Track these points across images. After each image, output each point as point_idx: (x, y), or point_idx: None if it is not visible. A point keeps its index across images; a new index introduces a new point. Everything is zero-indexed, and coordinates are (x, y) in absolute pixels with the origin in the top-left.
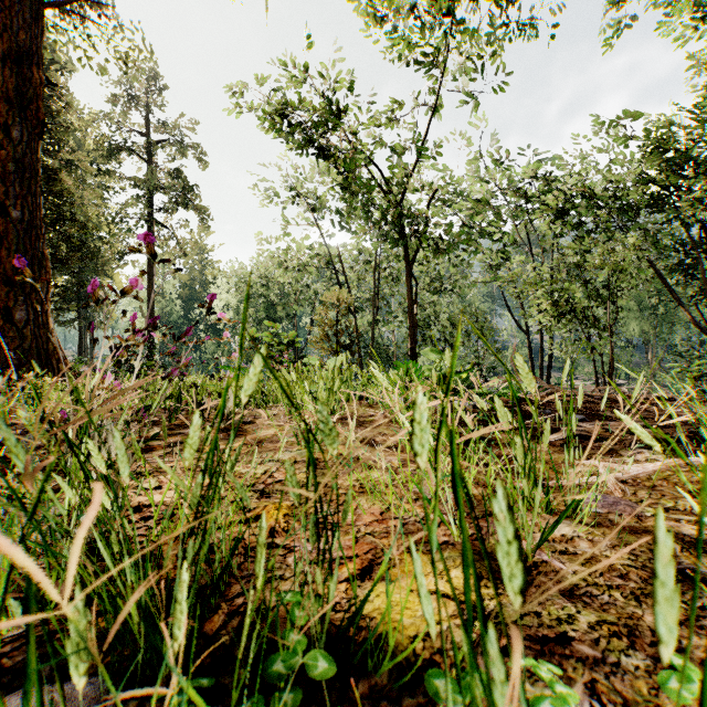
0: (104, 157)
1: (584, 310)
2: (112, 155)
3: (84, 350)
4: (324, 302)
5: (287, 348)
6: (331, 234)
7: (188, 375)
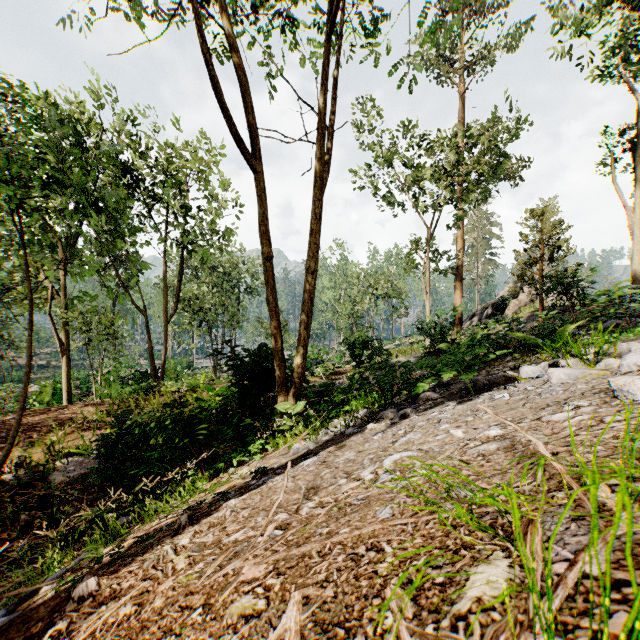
0: None
1: None
2: None
3: None
4: None
5: None
6: None
7: None
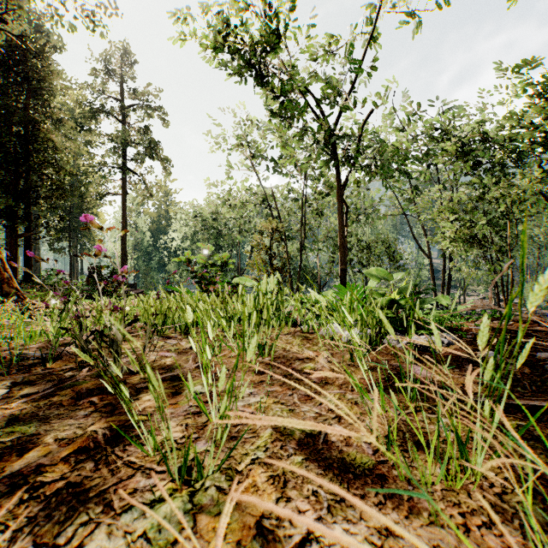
0: (86, 118)
1: (485, 237)
2: (93, 116)
3: (76, 271)
4: (261, 232)
5: (221, 269)
6: (267, 177)
7: (71, 303)
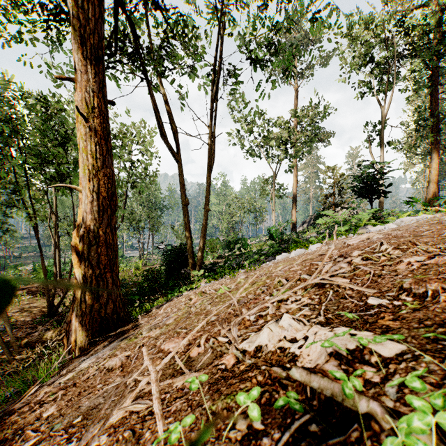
0: None
1: None
2: None
3: None
4: None
5: None
6: None
7: None
